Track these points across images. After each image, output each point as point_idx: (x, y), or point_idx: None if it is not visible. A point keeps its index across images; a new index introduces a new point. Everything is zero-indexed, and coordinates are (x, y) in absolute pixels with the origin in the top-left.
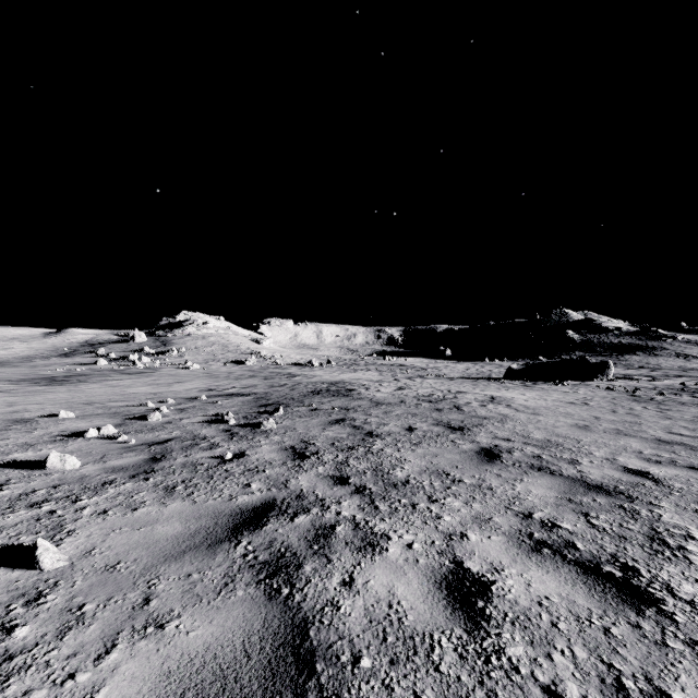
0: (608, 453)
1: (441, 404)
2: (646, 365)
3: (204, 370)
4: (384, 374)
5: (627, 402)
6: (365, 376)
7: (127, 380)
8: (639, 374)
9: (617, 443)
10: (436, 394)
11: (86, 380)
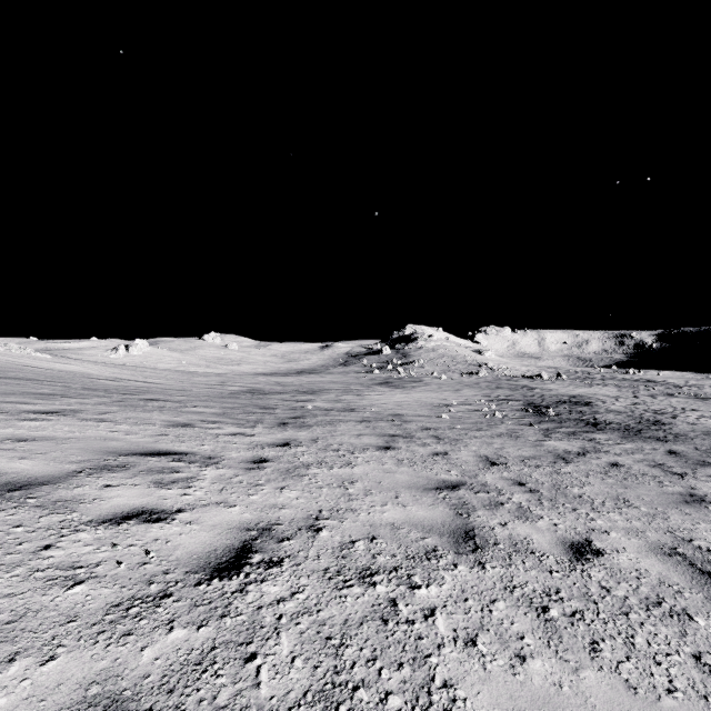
0: None
1: (662, 415)
2: None
3: (452, 380)
4: (623, 390)
5: None
6: (602, 392)
7: (424, 387)
8: None
9: None
10: (666, 409)
11: (403, 386)
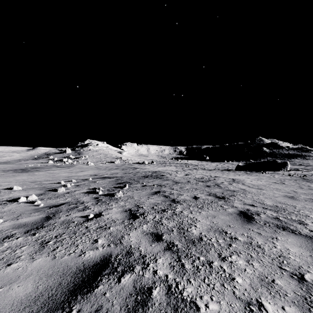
0: None
1: (208, 183)
2: (302, 164)
3: (95, 165)
4: (178, 168)
5: (304, 182)
6: (169, 169)
7: (58, 170)
8: (300, 168)
9: None
10: (205, 177)
11: (39, 170)
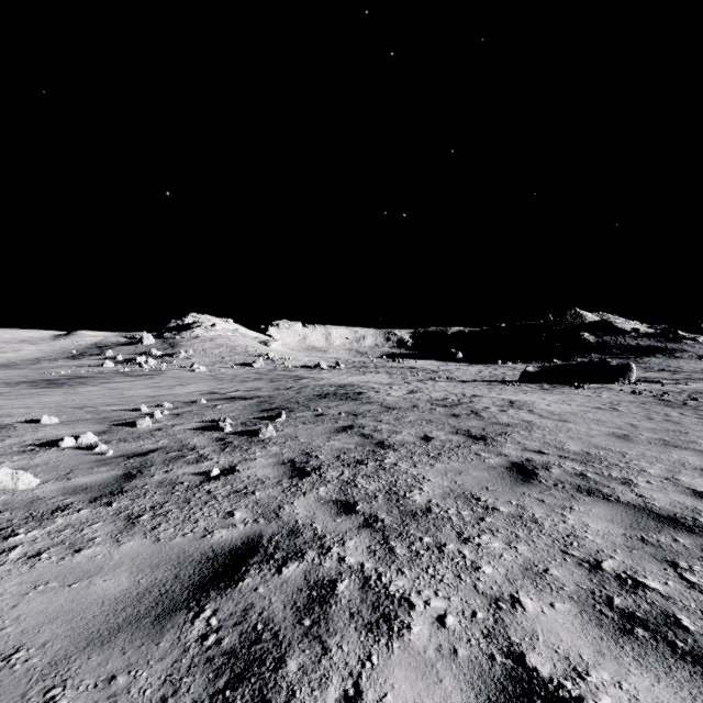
0: (664, 470)
1: (457, 408)
2: (666, 368)
3: (210, 372)
4: (394, 377)
5: (660, 408)
6: (375, 379)
7: (129, 382)
8: (661, 377)
9: (670, 457)
10: (450, 398)
11: (87, 382)
